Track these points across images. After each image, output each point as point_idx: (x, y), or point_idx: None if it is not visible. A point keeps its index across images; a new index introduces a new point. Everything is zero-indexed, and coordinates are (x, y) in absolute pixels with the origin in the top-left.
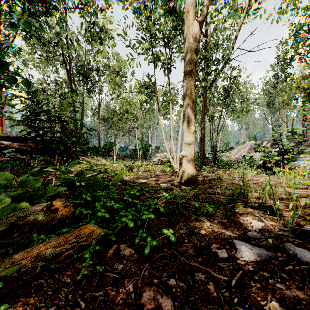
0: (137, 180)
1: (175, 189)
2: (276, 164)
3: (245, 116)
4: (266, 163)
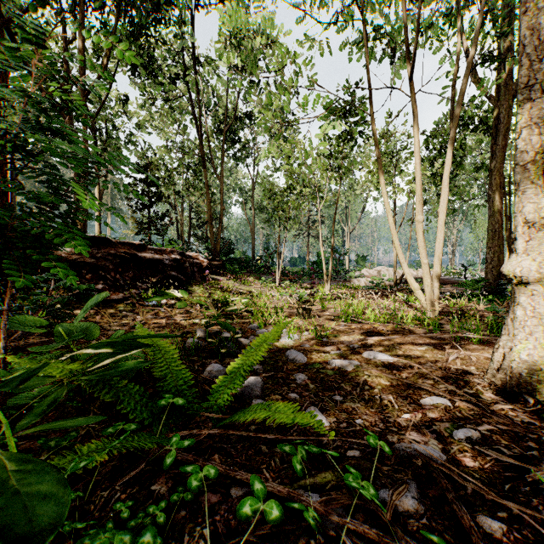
0: (322, 360)
1: None
2: None
3: None
4: None
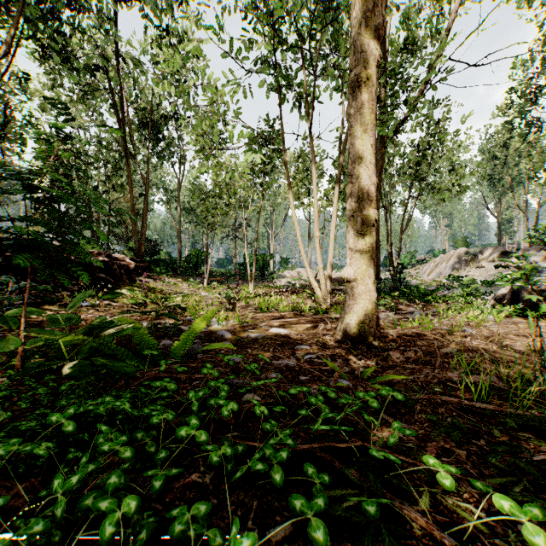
0: (242, 335)
1: (337, 370)
2: (545, 296)
3: (447, 202)
4: (517, 293)
